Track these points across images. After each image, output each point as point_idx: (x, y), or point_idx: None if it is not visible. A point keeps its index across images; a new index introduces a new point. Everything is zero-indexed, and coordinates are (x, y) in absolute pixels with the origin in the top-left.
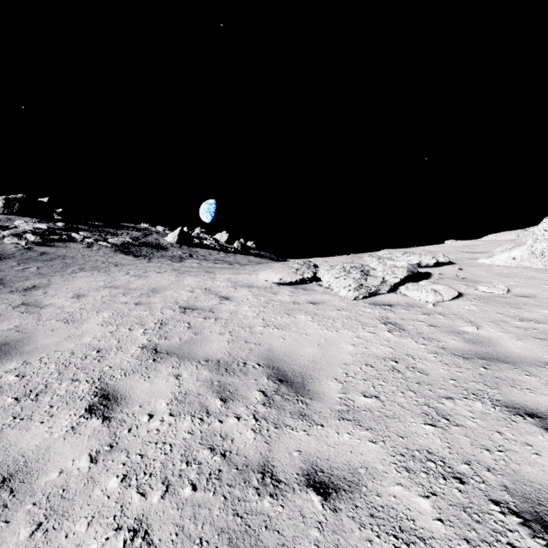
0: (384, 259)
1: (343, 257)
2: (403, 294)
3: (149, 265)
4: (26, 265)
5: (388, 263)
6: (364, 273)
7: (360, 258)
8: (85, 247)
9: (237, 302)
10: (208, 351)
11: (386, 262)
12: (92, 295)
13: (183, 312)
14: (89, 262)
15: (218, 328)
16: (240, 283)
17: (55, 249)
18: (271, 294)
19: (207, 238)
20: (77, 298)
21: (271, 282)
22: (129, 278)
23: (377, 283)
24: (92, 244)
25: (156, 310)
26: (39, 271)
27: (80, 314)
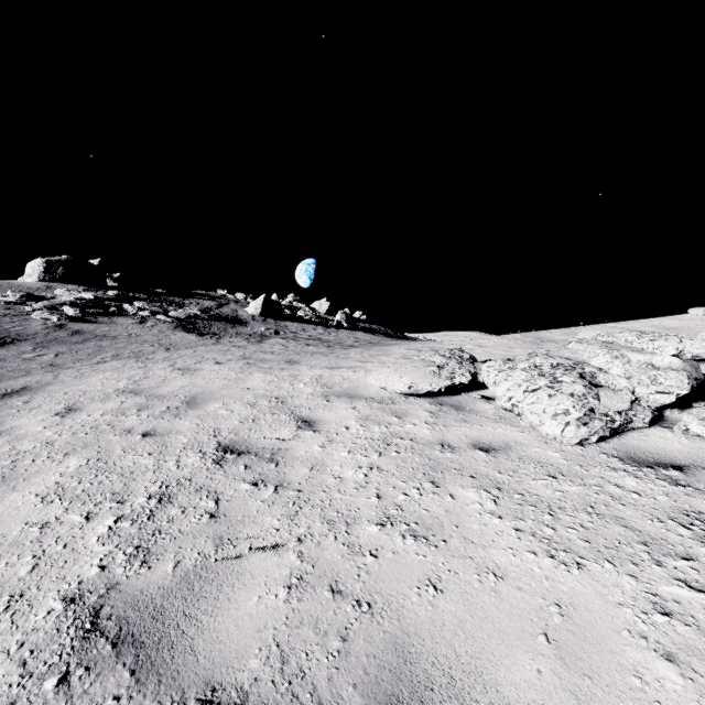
0: (622, 350)
1: (507, 337)
2: (693, 435)
3: (212, 349)
4: (43, 351)
5: (633, 358)
6: (588, 382)
7: (537, 339)
8: (136, 322)
9: (327, 436)
10: (226, 636)
11: (629, 356)
12: (90, 410)
13: (218, 463)
14: (132, 345)
15: (276, 522)
16: (336, 389)
17: (95, 326)
18: (393, 419)
19: (302, 308)
20: (62, 416)
21: (393, 391)
22: (168, 374)
23: (623, 406)
24: (147, 318)
25: (170, 453)
26: (55, 359)
27: (33, 460)
